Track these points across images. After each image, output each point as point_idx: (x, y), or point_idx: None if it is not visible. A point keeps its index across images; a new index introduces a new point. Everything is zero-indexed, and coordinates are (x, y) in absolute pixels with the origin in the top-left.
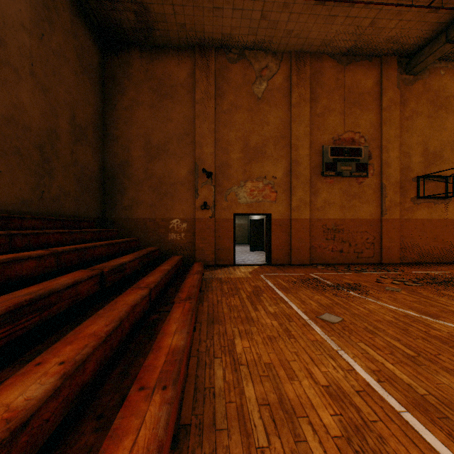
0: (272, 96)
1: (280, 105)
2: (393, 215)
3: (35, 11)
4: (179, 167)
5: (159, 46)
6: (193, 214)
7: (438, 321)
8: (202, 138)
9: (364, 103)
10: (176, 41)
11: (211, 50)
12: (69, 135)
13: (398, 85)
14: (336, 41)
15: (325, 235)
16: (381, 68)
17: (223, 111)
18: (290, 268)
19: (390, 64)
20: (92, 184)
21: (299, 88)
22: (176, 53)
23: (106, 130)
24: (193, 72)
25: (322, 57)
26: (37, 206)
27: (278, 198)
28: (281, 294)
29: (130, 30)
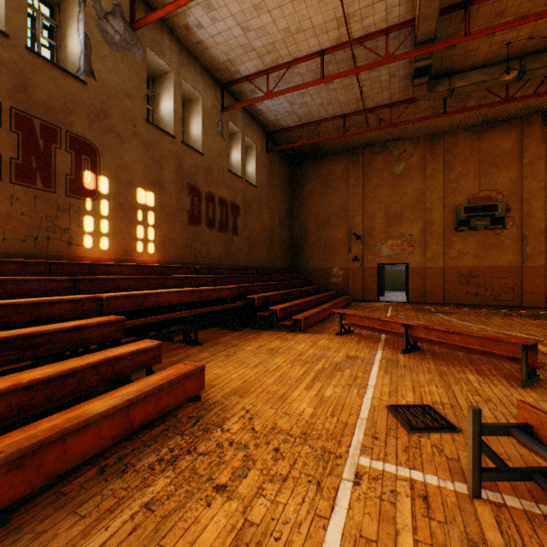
0: (408, 173)
1: (416, 178)
2: (536, 262)
3: (268, 175)
4: (338, 233)
5: (325, 154)
6: (347, 264)
7: (459, 322)
8: (353, 212)
9: (502, 162)
10: (336, 150)
11: (359, 149)
12: (278, 225)
13: (542, 140)
14: (464, 122)
15: (459, 280)
16: (521, 128)
17: (369, 190)
18: (421, 305)
19: (532, 122)
20: (286, 249)
21: (432, 163)
22: (336, 156)
23: (293, 214)
24: (347, 166)
25: (456, 132)
26: (268, 263)
27: (414, 251)
28: (390, 311)
29: (307, 153)
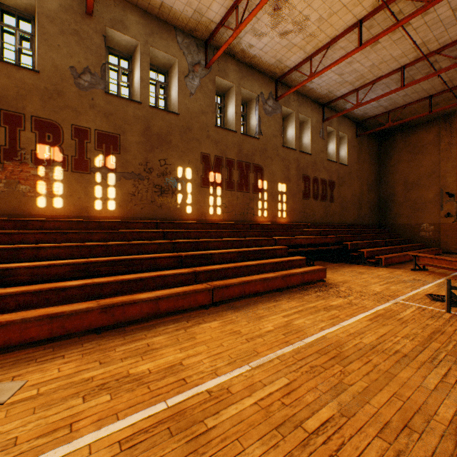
0: None
1: None
2: None
3: (357, 154)
4: (427, 192)
5: (413, 126)
6: (438, 220)
7: None
8: (445, 173)
9: None
10: (424, 120)
11: (452, 115)
12: (365, 191)
13: None
14: None
15: None
16: None
17: None
18: None
19: None
20: (374, 208)
21: None
22: (425, 126)
23: (380, 179)
24: (438, 133)
25: None
26: (357, 221)
27: None
28: None
29: (394, 128)
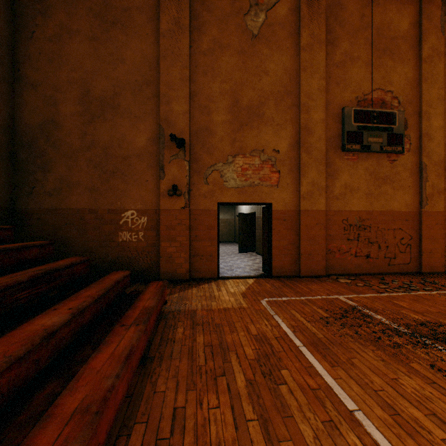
0: (272, 34)
1: (284, 47)
2: (436, 206)
3: None
4: (136, 131)
5: None
6: (156, 203)
7: None
8: (170, 89)
9: (398, 51)
10: None
11: None
12: None
13: (442, 28)
14: None
15: (346, 233)
16: (420, 4)
17: (201, 52)
18: (301, 283)
19: None
20: None
21: (310, 23)
22: None
23: (18, 71)
24: None
25: None
26: None
27: (281, 180)
28: (323, 369)
29: None
